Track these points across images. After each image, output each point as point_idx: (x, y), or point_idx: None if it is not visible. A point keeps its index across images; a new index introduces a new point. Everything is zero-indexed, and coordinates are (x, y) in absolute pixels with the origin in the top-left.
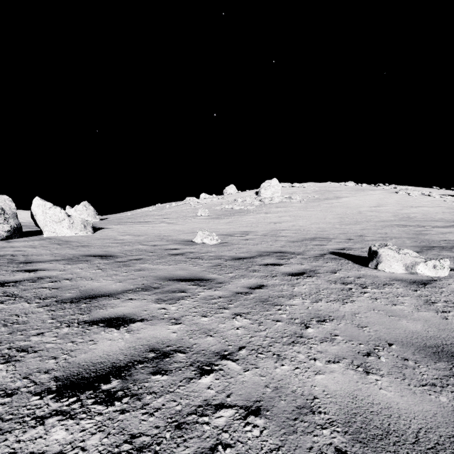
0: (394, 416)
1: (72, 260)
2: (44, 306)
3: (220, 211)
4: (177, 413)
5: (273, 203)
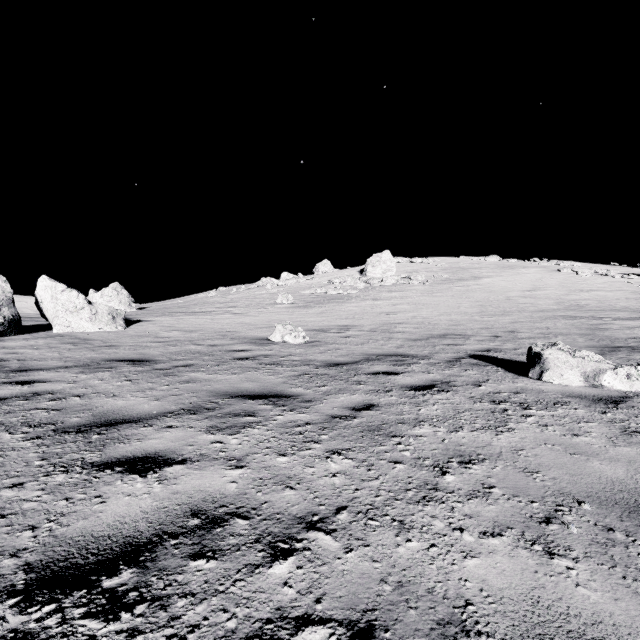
0: (609, 639)
1: (89, 367)
2: (33, 438)
3: (310, 296)
4: (228, 635)
5: (384, 285)
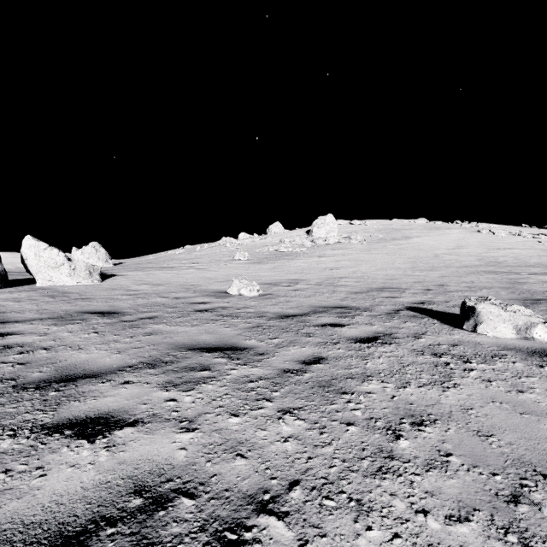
0: None
1: (62, 319)
2: None
3: (263, 253)
4: None
5: (328, 244)
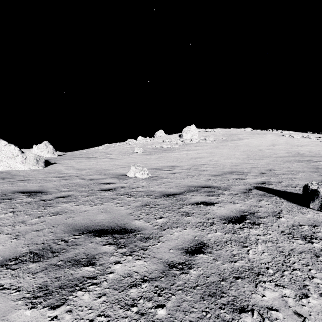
0: None
1: None
2: None
3: (152, 149)
4: None
5: (192, 143)
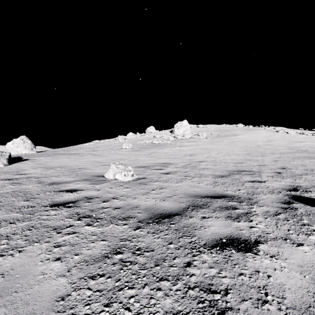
0: None
1: None
2: None
3: (142, 144)
4: None
5: (185, 138)
